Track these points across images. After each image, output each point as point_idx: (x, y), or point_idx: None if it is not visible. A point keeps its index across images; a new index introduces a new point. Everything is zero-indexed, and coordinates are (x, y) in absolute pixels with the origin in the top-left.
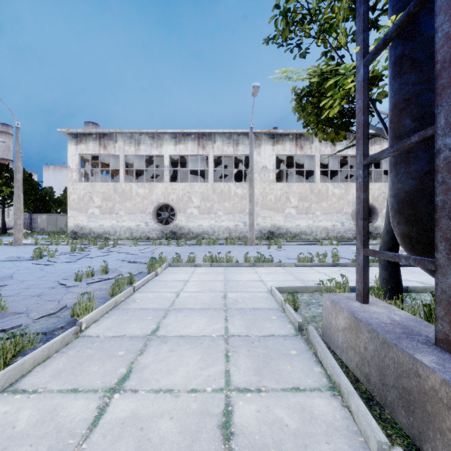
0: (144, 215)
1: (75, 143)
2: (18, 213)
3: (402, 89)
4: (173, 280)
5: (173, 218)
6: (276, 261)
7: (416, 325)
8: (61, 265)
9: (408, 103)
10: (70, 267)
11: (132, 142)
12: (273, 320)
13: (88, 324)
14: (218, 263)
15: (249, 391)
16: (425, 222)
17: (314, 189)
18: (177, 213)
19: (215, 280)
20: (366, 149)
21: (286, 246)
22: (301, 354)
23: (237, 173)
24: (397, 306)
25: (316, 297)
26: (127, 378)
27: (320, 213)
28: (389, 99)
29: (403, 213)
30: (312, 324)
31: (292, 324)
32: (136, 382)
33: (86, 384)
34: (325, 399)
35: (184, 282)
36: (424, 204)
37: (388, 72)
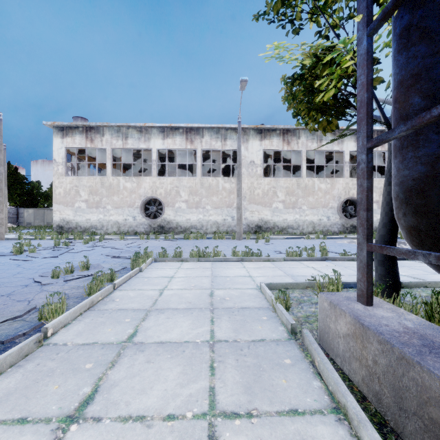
0: (131, 210)
1: (60, 136)
2: (1, 207)
3: (409, 64)
4: (158, 276)
5: (161, 212)
6: (265, 256)
7: (435, 334)
8: (41, 260)
9: (417, 78)
10: (50, 263)
11: (119, 136)
12: (263, 322)
13: (56, 329)
14: (206, 258)
15: (237, 416)
16: (437, 213)
17: (301, 184)
18: (165, 207)
19: (201, 275)
20: (369, 130)
21: (274, 240)
22: (296, 364)
23: (225, 168)
24: (397, 305)
25: (308, 293)
26: (90, 400)
27: (306, 208)
28: (393, 77)
29: (411, 204)
30: (306, 326)
31: (284, 326)
32: (101, 406)
33: (38, 411)
34: (329, 425)
35: (169, 279)
36: (436, 192)
37: (391, 47)
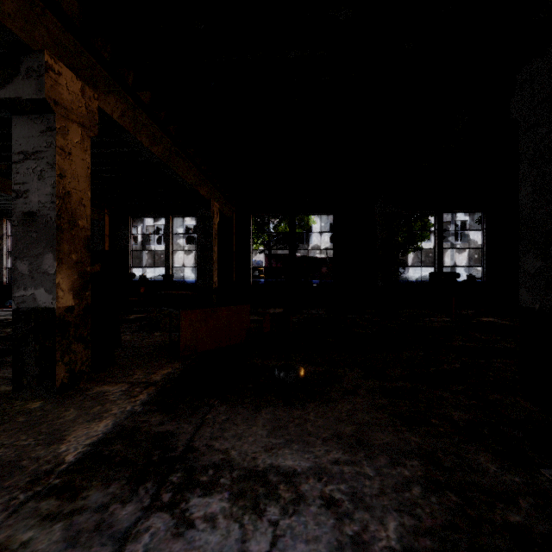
0: None
1: None
2: None
3: None
4: None
5: None
6: None
7: None
8: None
9: None
10: None
11: None
12: None
13: None
14: None
15: None
16: None
17: None
18: None
19: None
20: None
21: None
22: None
23: None
24: None
25: None
26: None
27: None
28: None
29: None
30: None
31: None
32: None
33: None
34: None
35: None
36: None
37: None
